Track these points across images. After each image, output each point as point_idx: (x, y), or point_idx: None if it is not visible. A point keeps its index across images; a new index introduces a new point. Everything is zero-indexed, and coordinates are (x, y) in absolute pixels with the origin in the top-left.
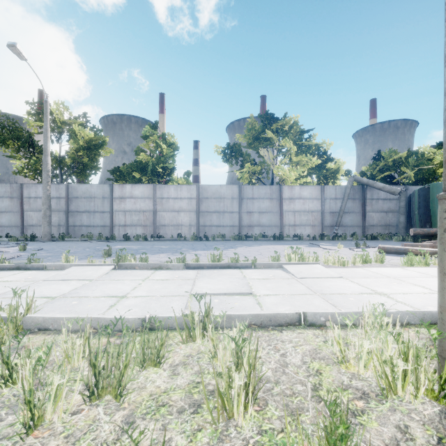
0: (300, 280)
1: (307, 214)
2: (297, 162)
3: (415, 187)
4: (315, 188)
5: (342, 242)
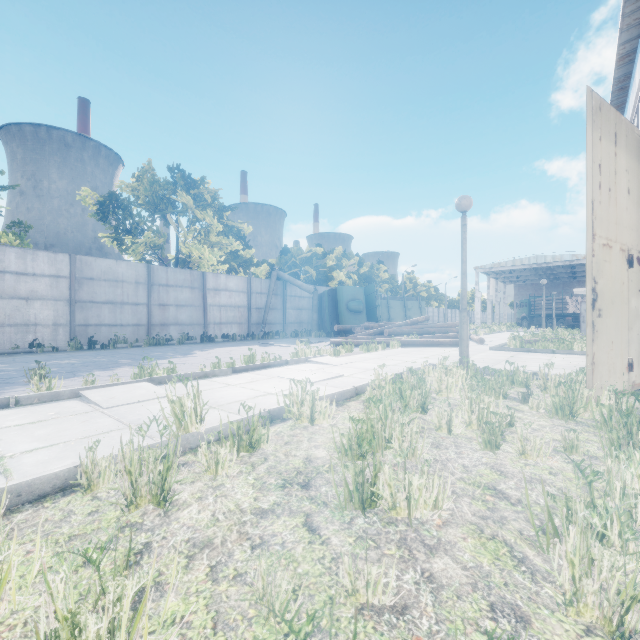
0: (341, 366)
1: (234, 309)
2: (218, 244)
3: (320, 287)
4: (242, 279)
5: (282, 341)
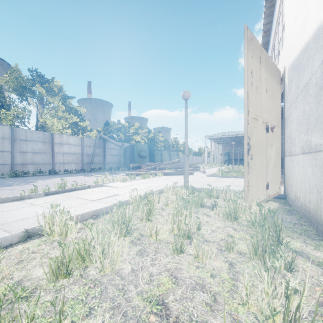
0: (122, 188)
1: (73, 155)
2: (63, 117)
3: (125, 144)
4: (77, 138)
5: (100, 173)
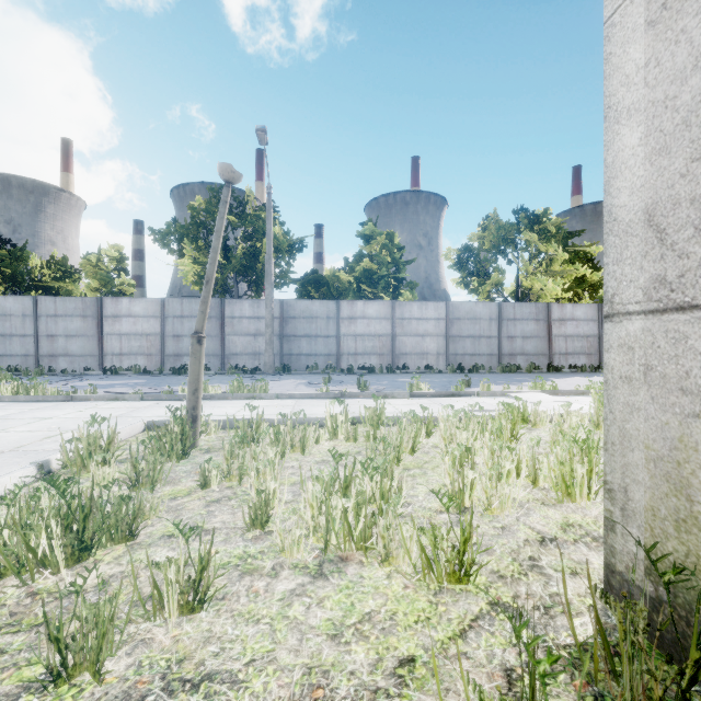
0: None
1: (581, 339)
2: (562, 273)
3: None
4: (590, 307)
5: None
